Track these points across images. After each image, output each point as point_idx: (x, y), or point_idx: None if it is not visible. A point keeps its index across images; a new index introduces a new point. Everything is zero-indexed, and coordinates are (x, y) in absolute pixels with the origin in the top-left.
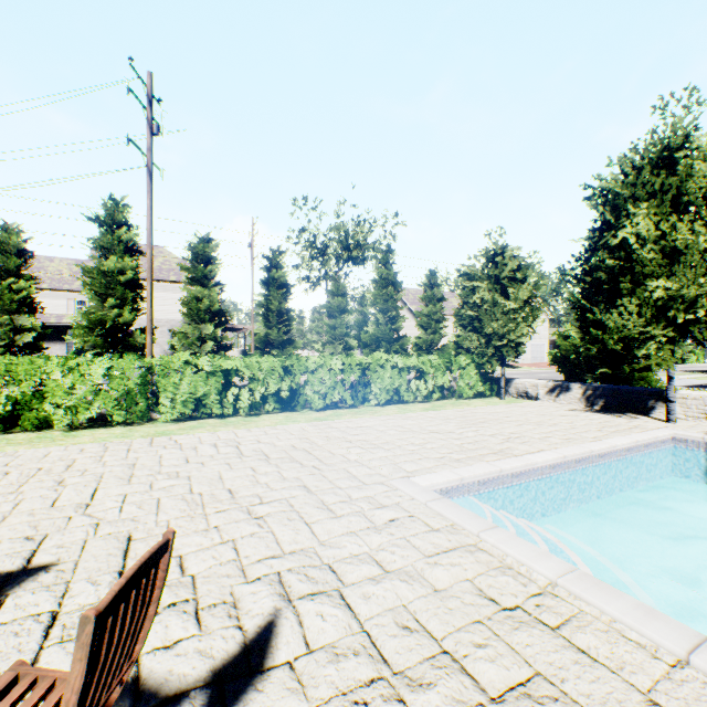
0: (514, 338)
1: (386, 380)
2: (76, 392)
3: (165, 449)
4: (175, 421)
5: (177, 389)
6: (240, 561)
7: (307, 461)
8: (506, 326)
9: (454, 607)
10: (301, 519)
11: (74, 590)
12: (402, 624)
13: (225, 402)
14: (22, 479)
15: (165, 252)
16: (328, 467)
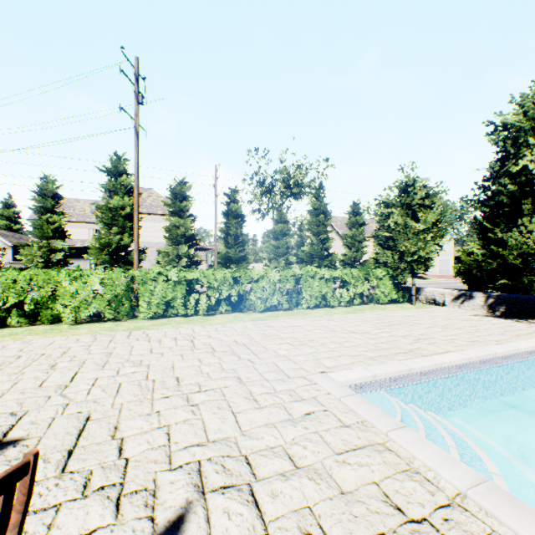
0: (423, 254)
1: (315, 288)
2: (79, 296)
3: (137, 340)
4: (151, 318)
5: (152, 294)
6: (169, 447)
7: (244, 354)
8: (416, 244)
9: (359, 514)
10: (229, 408)
11: None
12: (305, 530)
13: (188, 304)
14: (27, 362)
15: (154, 193)
16: (260, 361)
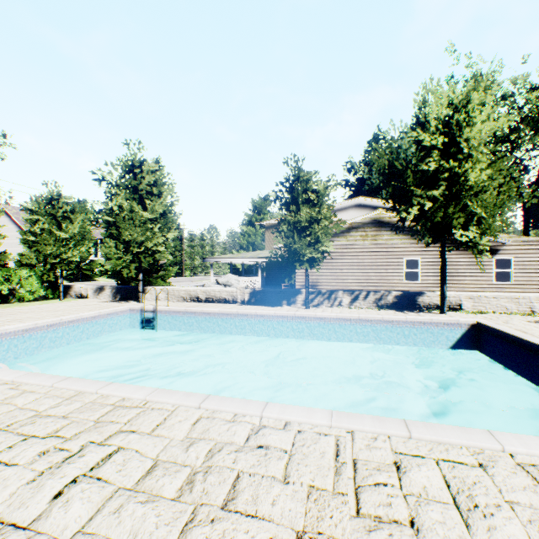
0: (67, 258)
1: None
2: None
3: None
4: None
5: None
6: None
7: None
8: (59, 249)
9: None
10: None
11: None
12: None
13: None
14: None
15: None
16: None
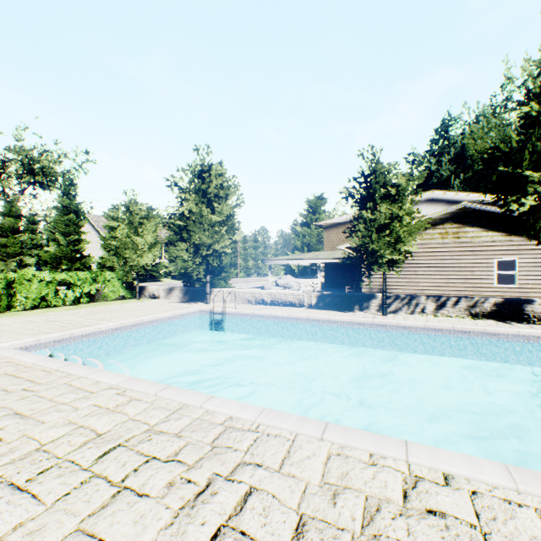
0: (142, 261)
1: (34, 290)
2: None
3: None
4: None
5: None
6: None
7: None
8: (136, 253)
9: None
10: None
11: None
12: None
13: None
14: None
15: None
16: None
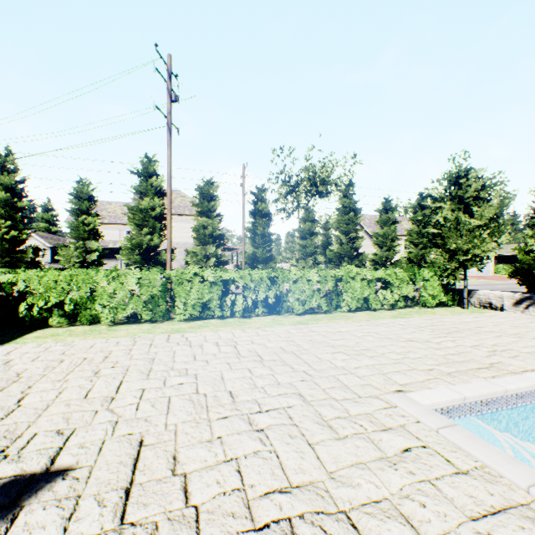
0: (478, 253)
1: (356, 290)
2: (117, 296)
3: (178, 345)
4: (186, 320)
5: (188, 295)
6: (244, 492)
7: (297, 365)
8: (471, 242)
9: None
10: (302, 437)
11: (81, 510)
12: None
13: (224, 306)
14: (70, 368)
15: (181, 194)
16: (318, 374)
